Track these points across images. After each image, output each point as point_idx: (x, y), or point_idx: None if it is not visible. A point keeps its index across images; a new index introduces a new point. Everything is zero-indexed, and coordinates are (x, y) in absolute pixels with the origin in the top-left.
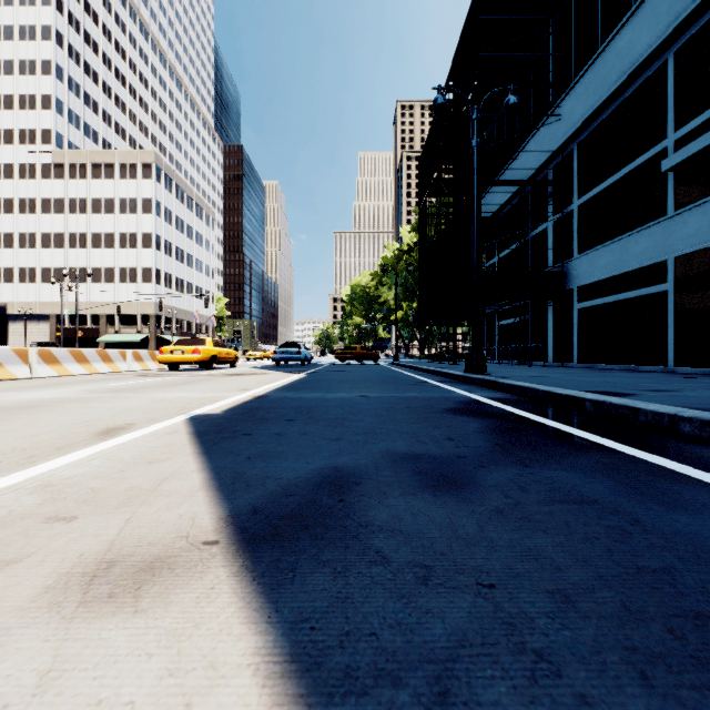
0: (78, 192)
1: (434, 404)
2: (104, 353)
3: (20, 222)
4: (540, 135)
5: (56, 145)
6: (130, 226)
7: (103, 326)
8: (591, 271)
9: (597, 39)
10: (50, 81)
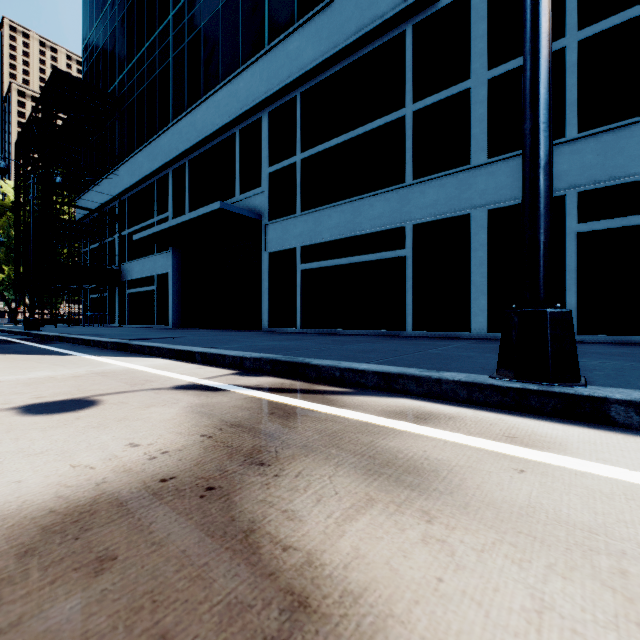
0: None
1: None
2: None
3: None
4: (111, 180)
5: None
6: None
7: None
8: (133, 272)
9: (135, 145)
10: None
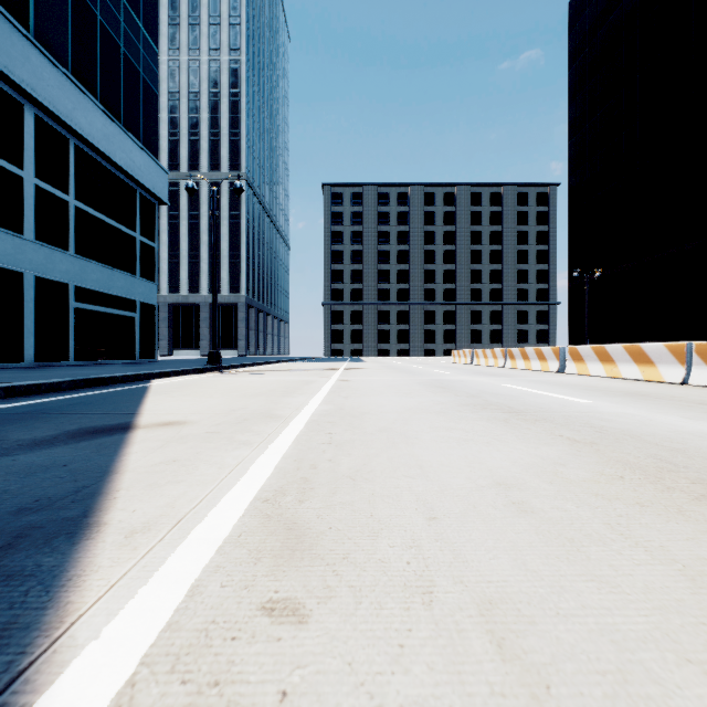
0: None
1: None
2: None
3: None
4: None
5: None
6: None
7: None
8: None
9: None
10: None
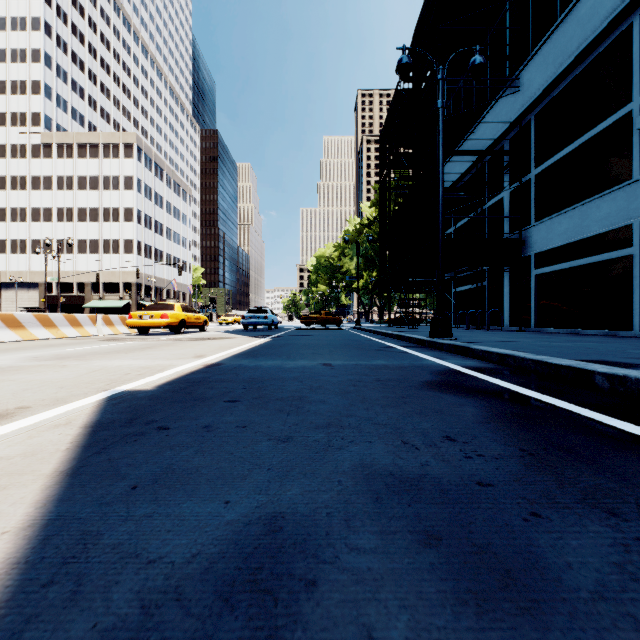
0: (65, 170)
1: (407, 375)
2: (73, 317)
3: (12, 198)
4: (497, 108)
5: (44, 127)
6: (113, 202)
7: (88, 293)
8: (550, 237)
9: (556, 10)
10: (39, 68)
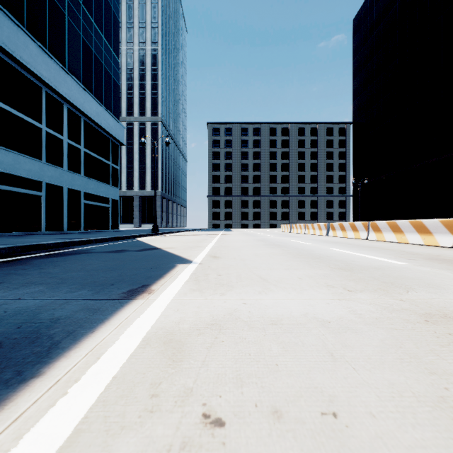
0: None
1: None
2: None
3: None
4: None
5: None
6: None
7: None
8: None
9: None
10: None
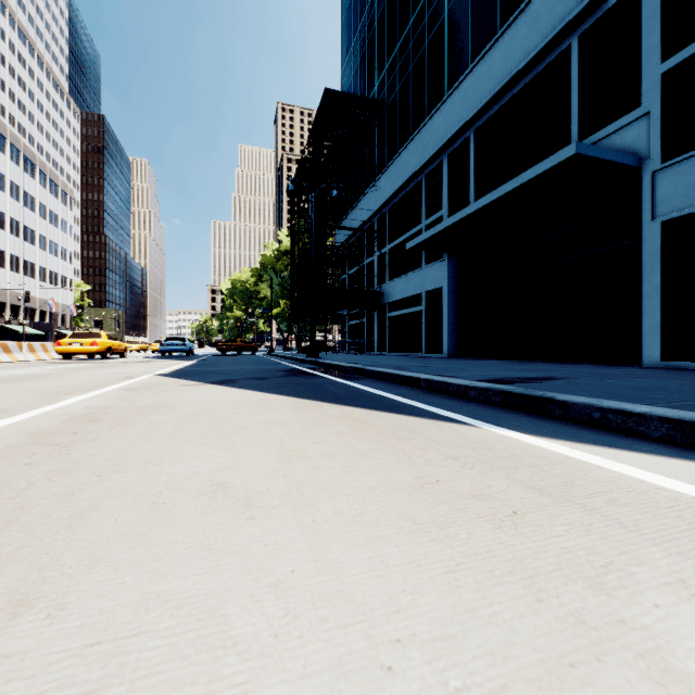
0: None
1: (275, 369)
2: (5, 345)
3: None
4: (370, 195)
5: None
6: None
7: None
8: (395, 293)
9: (397, 146)
10: None
